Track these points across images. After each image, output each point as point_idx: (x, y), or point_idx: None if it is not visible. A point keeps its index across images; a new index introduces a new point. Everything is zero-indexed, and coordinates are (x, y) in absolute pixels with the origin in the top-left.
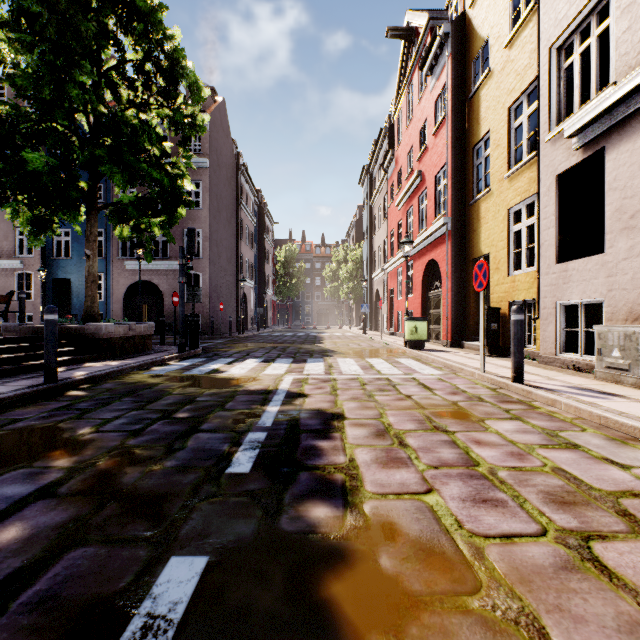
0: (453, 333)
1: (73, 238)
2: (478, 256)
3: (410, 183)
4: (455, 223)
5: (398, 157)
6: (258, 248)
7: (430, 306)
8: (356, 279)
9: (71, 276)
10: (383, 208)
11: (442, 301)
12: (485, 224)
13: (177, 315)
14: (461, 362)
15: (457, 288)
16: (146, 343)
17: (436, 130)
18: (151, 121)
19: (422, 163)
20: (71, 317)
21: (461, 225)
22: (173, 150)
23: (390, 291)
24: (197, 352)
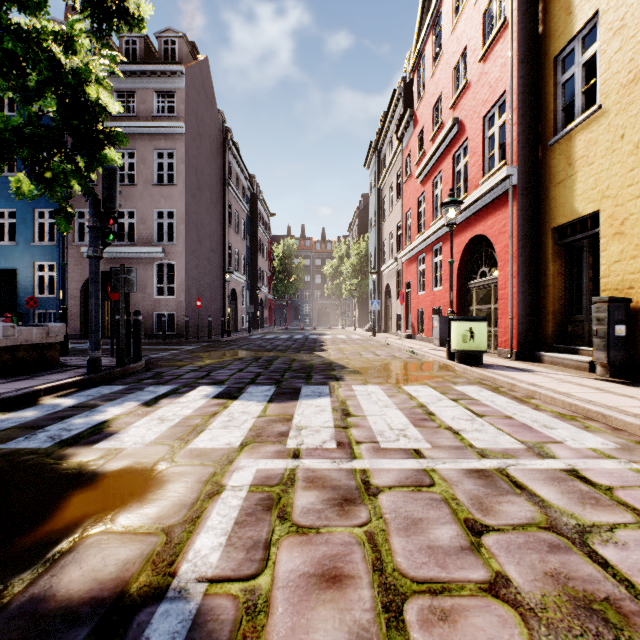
0: (520, 339)
1: (19, 220)
2: (569, 220)
3: (440, 139)
4: (523, 175)
5: (418, 117)
6: (252, 240)
7: (471, 301)
8: (360, 275)
9: (16, 266)
10: (396, 187)
11: (498, 292)
12: (586, 166)
13: (146, 314)
14: (611, 405)
15: (526, 272)
16: (46, 356)
17: (486, 50)
18: (72, 25)
19: (459, 108)
20: (10, 316)
21: (532, 178)
22: (141, 112)
23: (406, 285)
24: (129, 370)
